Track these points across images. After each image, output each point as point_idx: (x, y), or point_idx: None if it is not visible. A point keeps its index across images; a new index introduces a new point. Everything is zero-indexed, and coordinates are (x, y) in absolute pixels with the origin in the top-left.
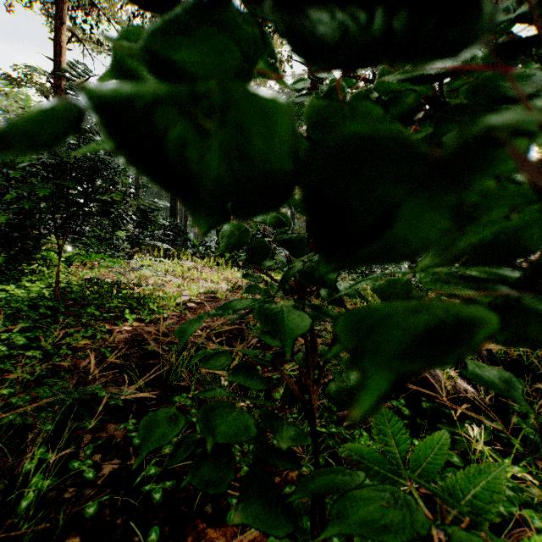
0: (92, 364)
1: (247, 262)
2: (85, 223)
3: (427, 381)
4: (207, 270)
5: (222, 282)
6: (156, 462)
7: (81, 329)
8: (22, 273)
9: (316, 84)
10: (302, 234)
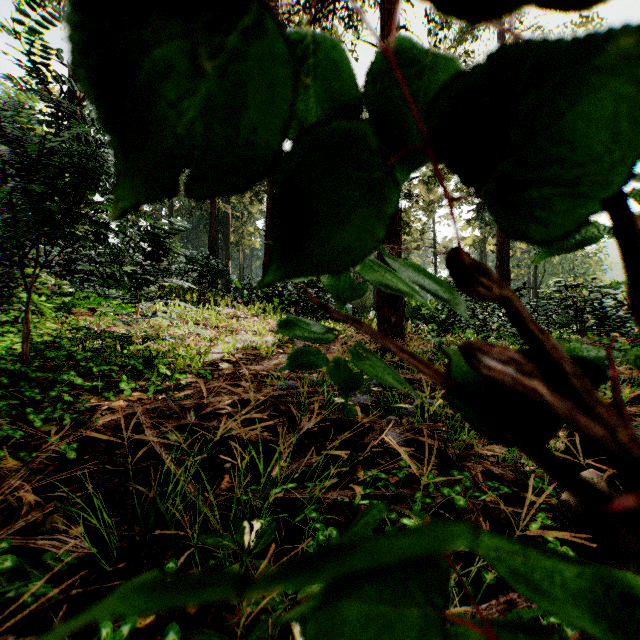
0: None
1: (281, 270)
2: (100, 261)
3: None
4: (249, 319)
5: (267, 334)
6: None
7: (47, 408)
8: None
9: None
10: None
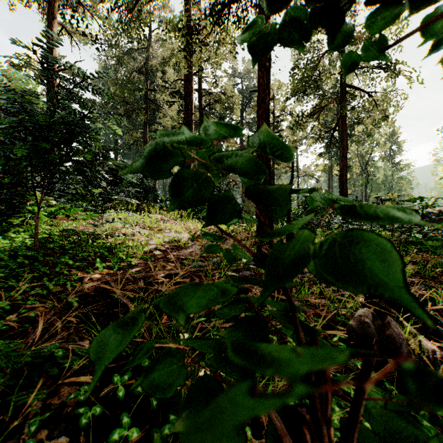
0: (39, 330)
1: (208, 223)
2: (71, 182)
3: (388, 338)
4: (172, 221)
5: (184, 232)
6: (107, 439)
7: (54, 278)
8: (11, 225)
9: (265, 61)
10: (285, 185)
